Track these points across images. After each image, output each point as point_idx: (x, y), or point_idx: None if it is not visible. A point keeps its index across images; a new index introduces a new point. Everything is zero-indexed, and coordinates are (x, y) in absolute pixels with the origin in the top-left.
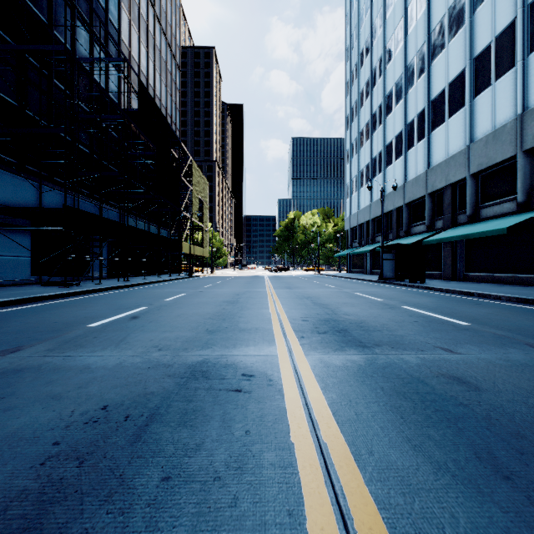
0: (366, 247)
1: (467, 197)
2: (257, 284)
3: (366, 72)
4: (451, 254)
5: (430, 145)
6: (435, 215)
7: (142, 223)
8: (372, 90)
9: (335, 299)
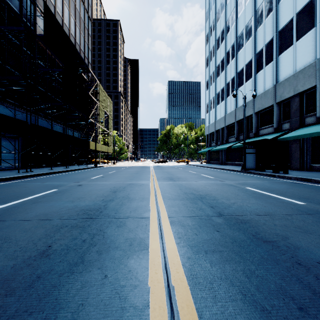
0: (222, 145)
1: (318, 101)
2: (143, 174)
3: (221, 24)
4: (299, 149)
5: (277, 65)
6: (281, 120)
7: (58, 126)
8: (226, 35)
9: (239, 201)
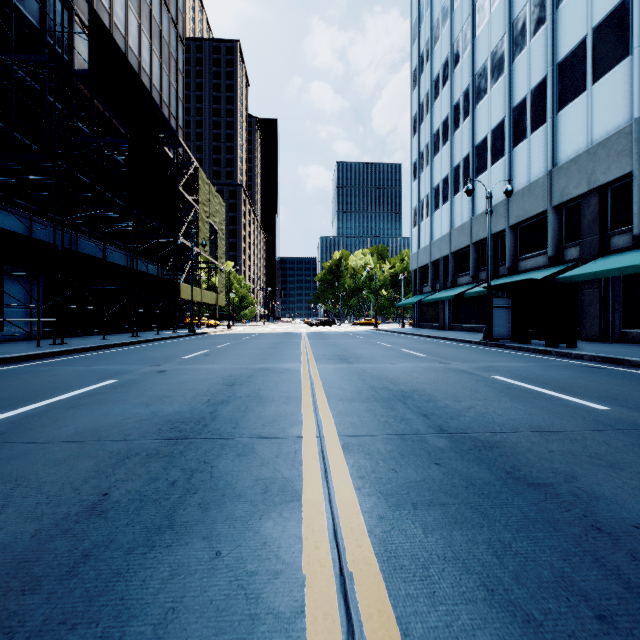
0: (445, 292)
1: (636, 204)
2: (287, 348)
3: (443, 48)
4: (599, 300)
5: (555, 132)
6: (562, 240)
7: (116, 253)
8: (453, 72)
9: (479, 403)
